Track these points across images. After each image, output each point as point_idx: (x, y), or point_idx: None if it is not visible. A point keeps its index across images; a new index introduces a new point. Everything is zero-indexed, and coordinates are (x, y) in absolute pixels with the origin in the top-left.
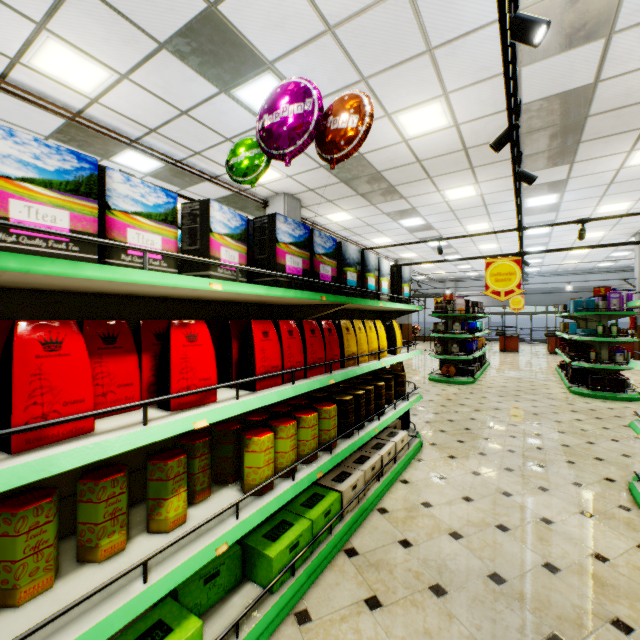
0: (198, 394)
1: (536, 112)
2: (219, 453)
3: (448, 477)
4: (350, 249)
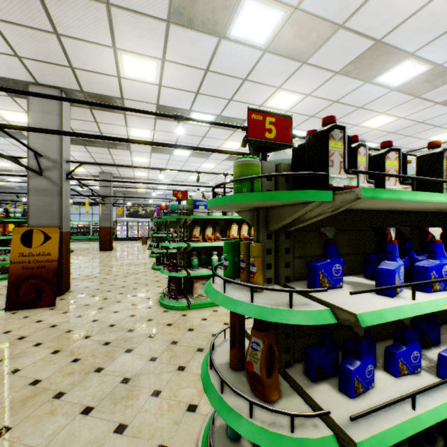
0: None
1: None
2: None
3: None
4: None
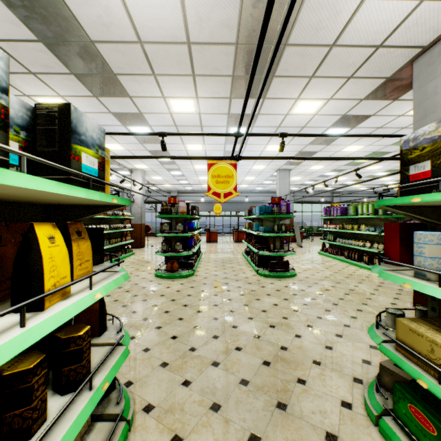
0: None
1: (255, 15)
2: None
3: None
4: None
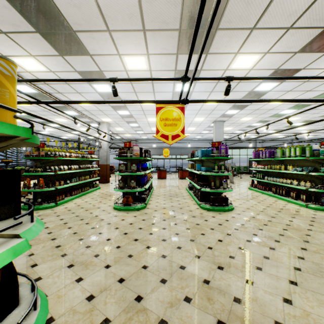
0: None
1: None
2: None
3: None
4: None
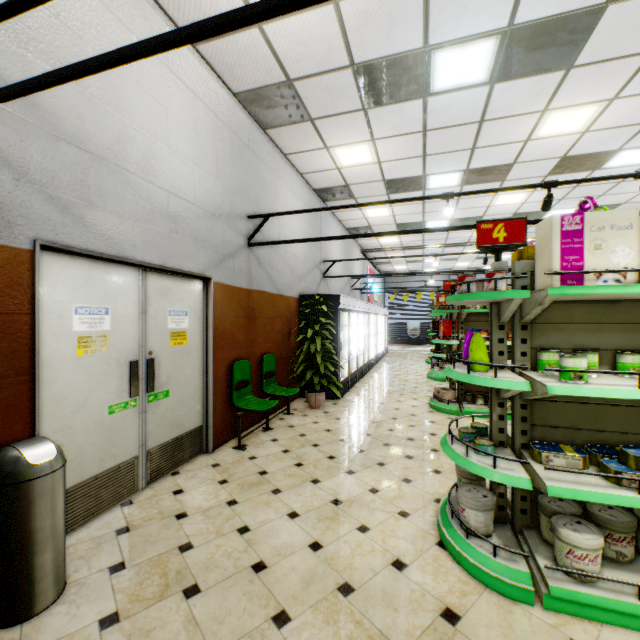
0: None
1: None
2: None
3: None
4: None
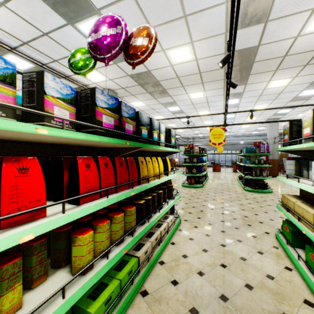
0: (28, 213)
1: None
2: (55, 247)
3: (194, 238)
4: (143, 116)
